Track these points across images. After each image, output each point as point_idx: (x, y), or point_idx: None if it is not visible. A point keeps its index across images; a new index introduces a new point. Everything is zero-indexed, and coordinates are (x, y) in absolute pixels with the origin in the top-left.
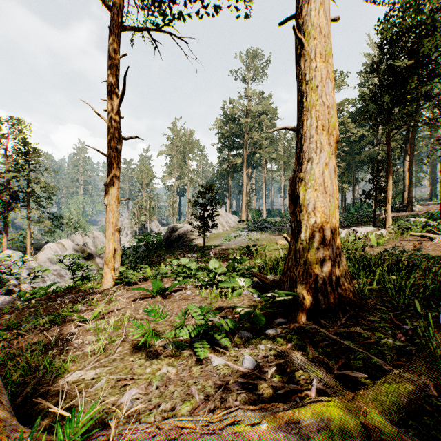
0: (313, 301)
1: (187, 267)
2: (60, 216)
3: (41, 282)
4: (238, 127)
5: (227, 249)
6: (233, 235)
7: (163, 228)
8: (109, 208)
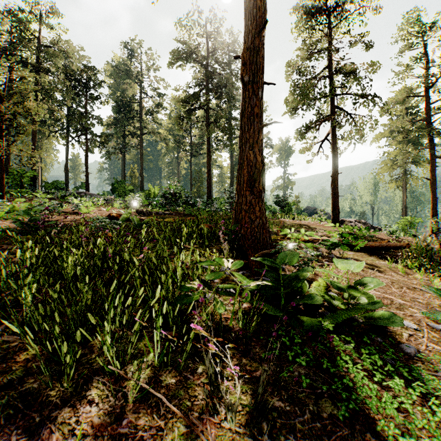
0: None
1: None
2: None
3: None
4: None
5: None
6: None
7: None
8: None
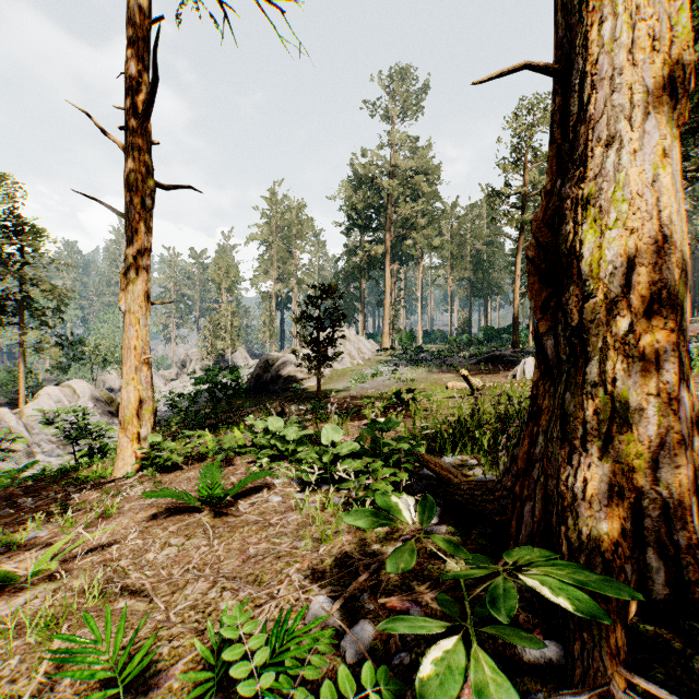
0: (634, 575)
1: (280, 437)
2: (80, 341)
3: (26, 456)
4: (376, 195)
5: (358, 397)
6: (370, 372)
7: (254, 361)
8: (128, 319)
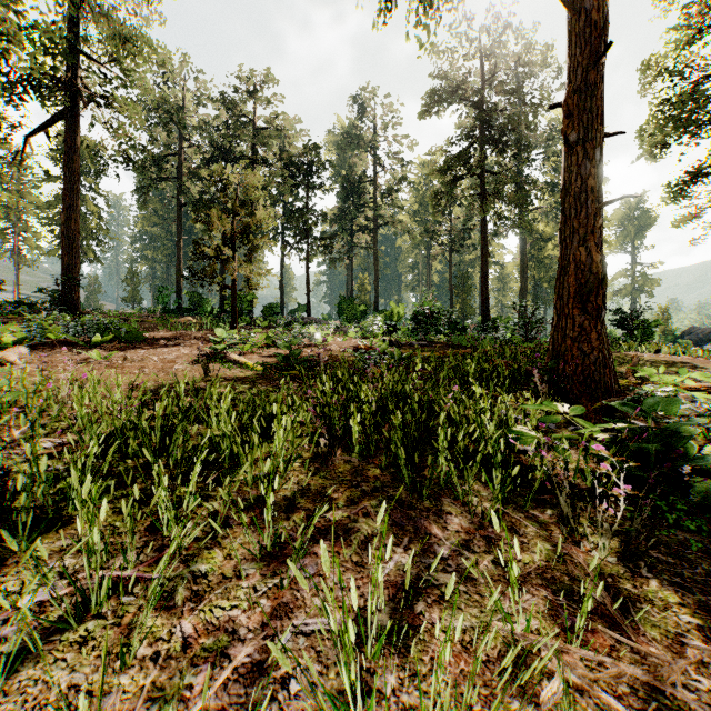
0: None
1: None
2: None
3: None
4: None
5: None
6: None
7: None
8: None
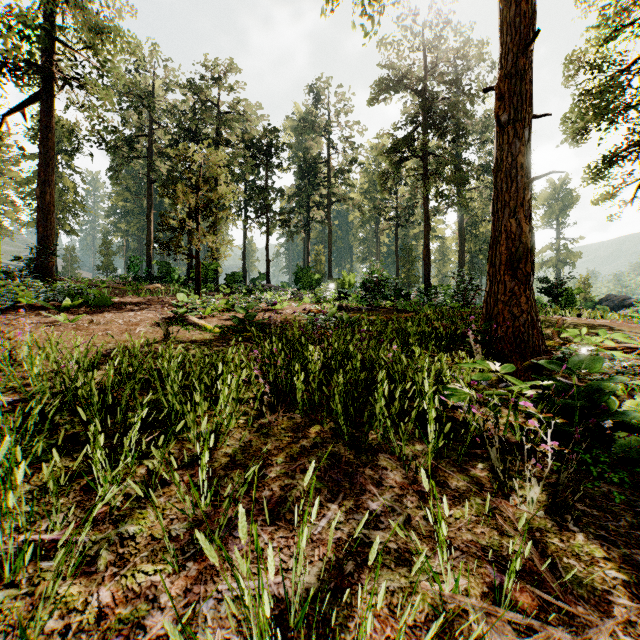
0: None
1: None
2: None
3: None
4: None
5: None
6: None
7: None
8: None
